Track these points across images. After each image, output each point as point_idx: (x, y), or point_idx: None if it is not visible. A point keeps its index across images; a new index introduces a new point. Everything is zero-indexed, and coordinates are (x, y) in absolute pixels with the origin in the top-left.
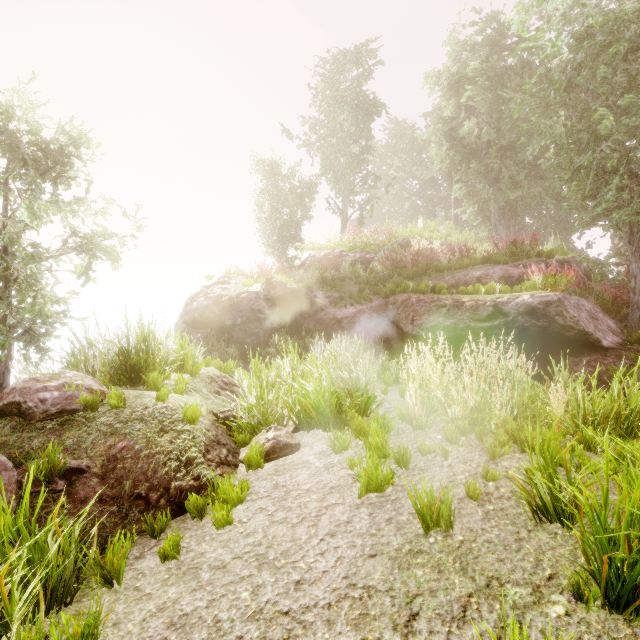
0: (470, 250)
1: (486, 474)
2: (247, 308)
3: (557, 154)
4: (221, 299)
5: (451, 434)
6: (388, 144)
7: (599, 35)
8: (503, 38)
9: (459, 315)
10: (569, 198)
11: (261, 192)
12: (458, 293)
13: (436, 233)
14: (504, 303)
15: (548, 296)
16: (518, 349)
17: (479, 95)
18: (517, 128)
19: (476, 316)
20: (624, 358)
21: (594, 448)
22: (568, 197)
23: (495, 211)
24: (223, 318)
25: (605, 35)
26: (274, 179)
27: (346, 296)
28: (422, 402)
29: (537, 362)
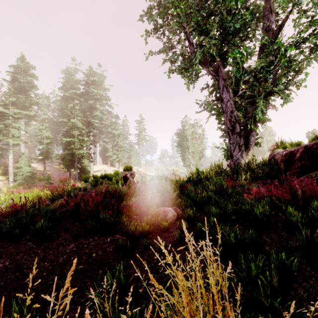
0: None
1: None
2: None
3: None
4: None
5: None
6: None
7: None
8: None
9: None
10: None
11: None
12: None
13: None
14: None
15: None
16: None
17: None
18: None
19: None
20: None
21: None
22: None
23: None
24: None
25: None
26: None
27: None
28: None
29: None
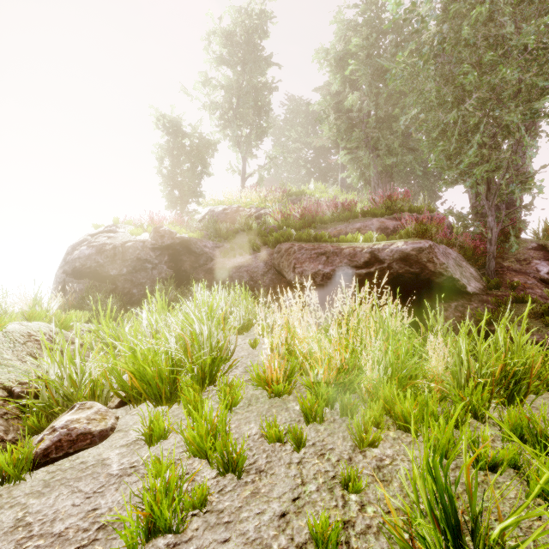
0: (351, 203)
1: (347, 481)
2: (133, 257)
3: (426, 116)
4: (105, 248)
5: (310, 407)
6: (286, 117)
7: (463, 3)
8: (381, 23)
9: (338, 262)
10: (432, 172)
11: (161, 147)
12: (339, 242)
13: (325, 194)
14: (380, 250)
15: (420, 243)
16: (393, 296)
17: (361, 70)
18: (392, 102)
19: (354, 263)
20: (486, 303)
21: (482, 416)
22: (431, 171)
23: (374, 175)
24: (107, 268)
25: (468, 3)
26: (175, 136)
27: (237, 247)
28: (279, 362)
29: (410, 308)
